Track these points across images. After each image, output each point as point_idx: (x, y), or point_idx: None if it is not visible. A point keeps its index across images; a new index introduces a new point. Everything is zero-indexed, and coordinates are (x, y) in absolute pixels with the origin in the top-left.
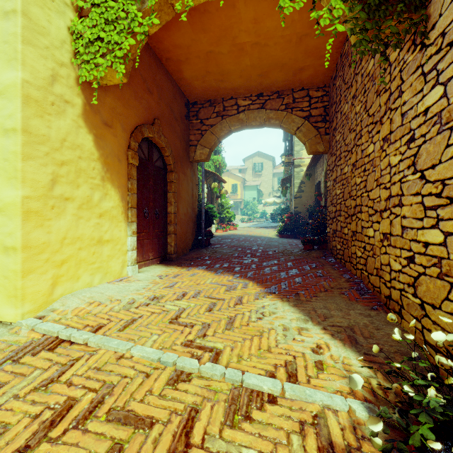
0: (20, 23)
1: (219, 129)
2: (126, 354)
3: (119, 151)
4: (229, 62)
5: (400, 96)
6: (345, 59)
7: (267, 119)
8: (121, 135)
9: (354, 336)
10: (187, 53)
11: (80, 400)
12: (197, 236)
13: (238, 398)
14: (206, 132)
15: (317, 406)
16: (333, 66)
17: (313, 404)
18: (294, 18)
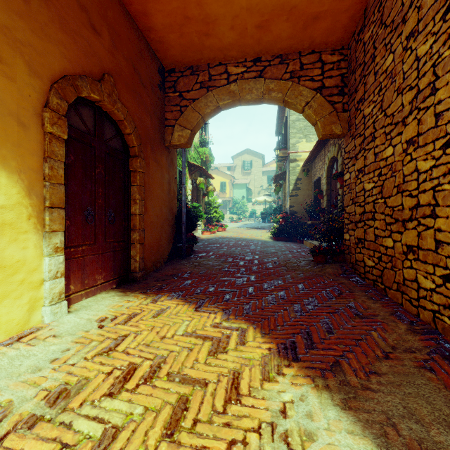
0: None
1: (203, 104)
2: None
3: (23, 107)
4: (216, 0)
5: None
6: None
7: (266, 91)
8: (26, 81)
9: None
10: None
11: None
12: (176, 242)
13: None
14: (186, 108)
15: None
16: (359, 14)
17: None
18: None
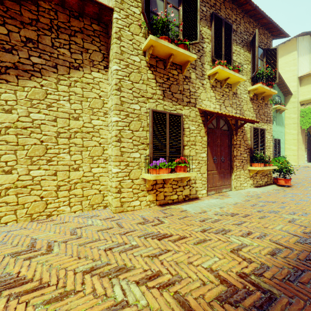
0: (296, 124)
1: None
2: None
3: (304, 137)
4: None
5: None
6: None
7: None
8: (304, 133)
9: None
10: None
11: None
12: None
13: None
14: None
15: None
16: None
17: None
18: None
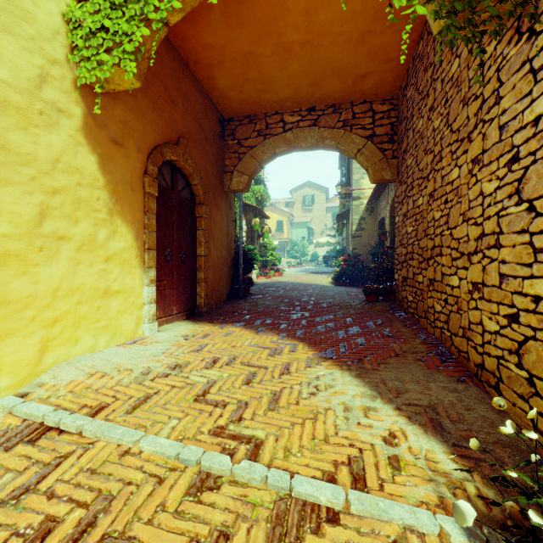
0: None
1: (260, 151)
2: (133, 448)
3: (133, 176)
4: (273, 67)
5: (497, 103)
6: (418, 62)
7: (320, 139)
8: (135, 157)
9: (439, 419)
10: (220, 55)
11: (62, 521)
12: (233, 284)
13: (285, 516)
14: (244, 156)
15: (395, 527)
16: (403, 73)
17: (390, 524)
18: (356, 8)
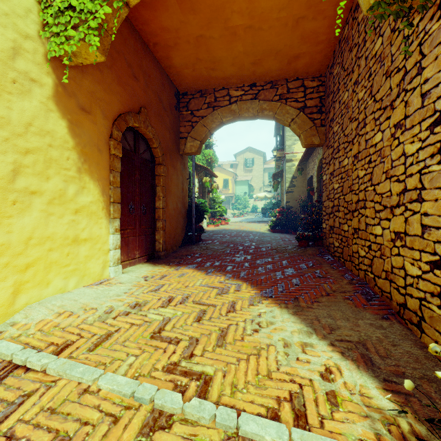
0: None
1: (210, 120)
2: (92, 386)
3: (100, 140)
4: (221, 48)
5: (419, 74)
6: (344, 44)
7: (260, 110)
8: (101, 123)
9: (369, 355)
10: (175, 37)
11: None
12: (187, 231)
13: None
14: (196, 124)
15: None
16: (330, 54)
17: None
18: None
